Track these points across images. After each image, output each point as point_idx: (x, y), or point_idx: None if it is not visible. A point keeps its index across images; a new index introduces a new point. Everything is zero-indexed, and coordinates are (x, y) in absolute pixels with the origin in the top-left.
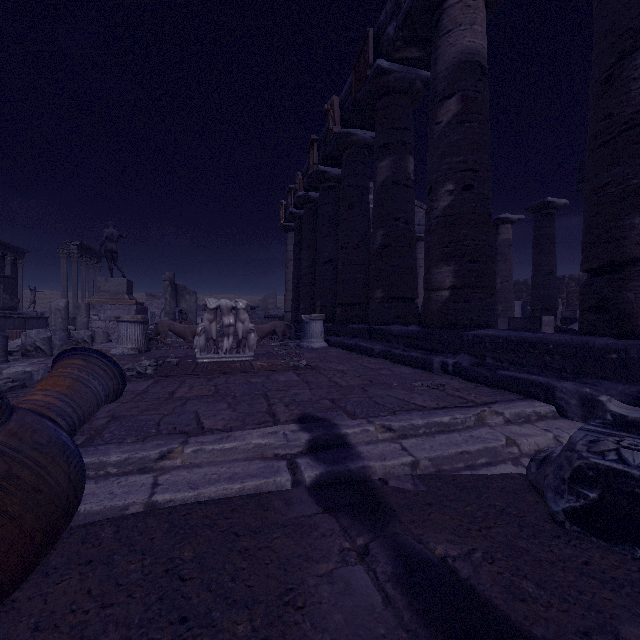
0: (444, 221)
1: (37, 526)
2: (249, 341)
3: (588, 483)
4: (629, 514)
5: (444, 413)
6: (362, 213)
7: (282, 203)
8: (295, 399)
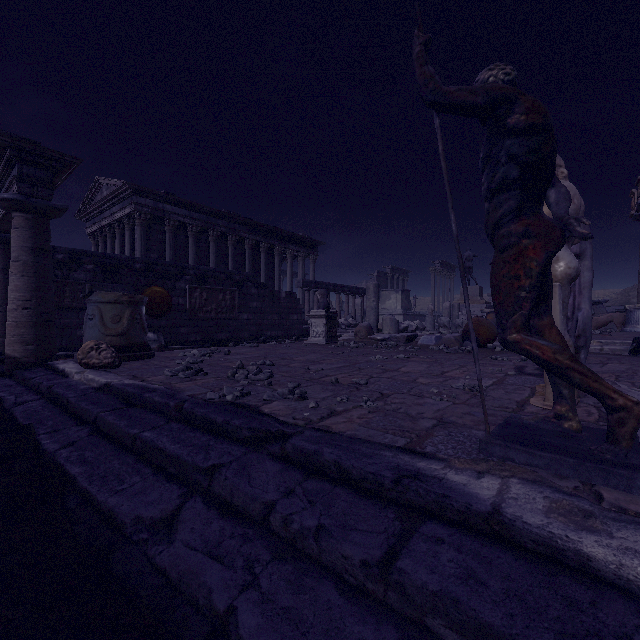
0: None
1: (493, 335)
2: None
3: (634, 342)
4: (639, 347)
5: None
6: None
7: (633, 193)
8: None
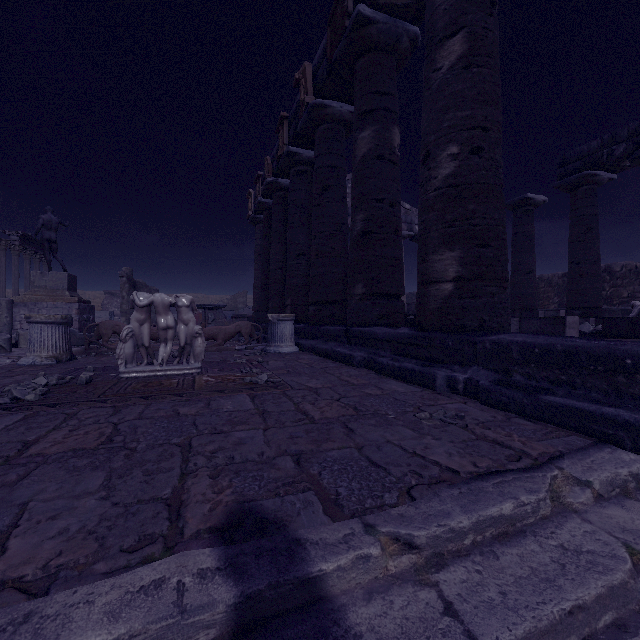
0: (446, 193)
1: None
2: (195, 348)
3: None
4: None
5: (497, 490)
6: (338, 198)
7: (250, 193)
8: (234, 456)
